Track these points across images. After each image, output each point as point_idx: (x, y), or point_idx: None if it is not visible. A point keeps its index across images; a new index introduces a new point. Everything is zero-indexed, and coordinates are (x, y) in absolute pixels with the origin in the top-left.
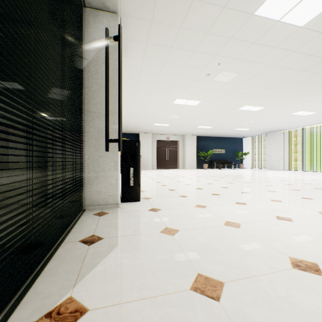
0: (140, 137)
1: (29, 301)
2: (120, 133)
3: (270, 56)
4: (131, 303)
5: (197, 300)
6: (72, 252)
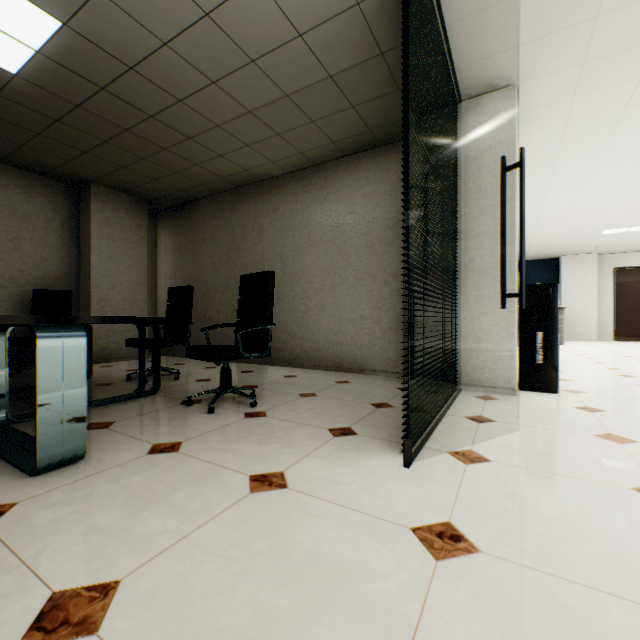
0: (560, 265)
1: (435, 441)
2: (522, 286)
3: None
4: (539, 471)
5: (638, 497)
6: (460, 423)
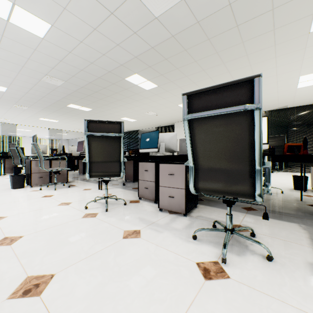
0: None
1: None
2: None
3: None
4: None
5: None
6: (287, 172)
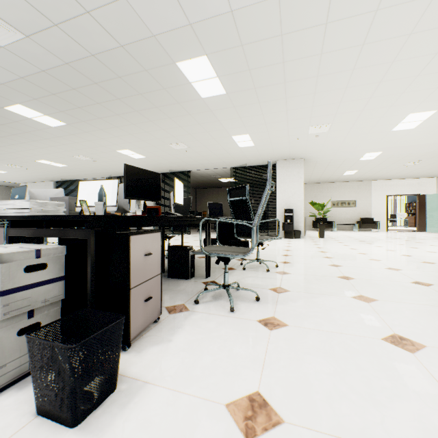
0: None
1: None
2: None
3: (277, 127)
4: None
5: None
6: None
